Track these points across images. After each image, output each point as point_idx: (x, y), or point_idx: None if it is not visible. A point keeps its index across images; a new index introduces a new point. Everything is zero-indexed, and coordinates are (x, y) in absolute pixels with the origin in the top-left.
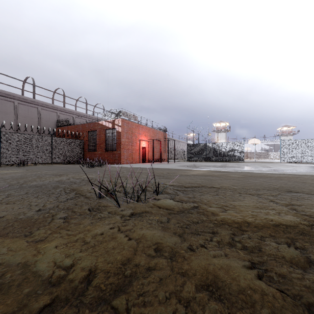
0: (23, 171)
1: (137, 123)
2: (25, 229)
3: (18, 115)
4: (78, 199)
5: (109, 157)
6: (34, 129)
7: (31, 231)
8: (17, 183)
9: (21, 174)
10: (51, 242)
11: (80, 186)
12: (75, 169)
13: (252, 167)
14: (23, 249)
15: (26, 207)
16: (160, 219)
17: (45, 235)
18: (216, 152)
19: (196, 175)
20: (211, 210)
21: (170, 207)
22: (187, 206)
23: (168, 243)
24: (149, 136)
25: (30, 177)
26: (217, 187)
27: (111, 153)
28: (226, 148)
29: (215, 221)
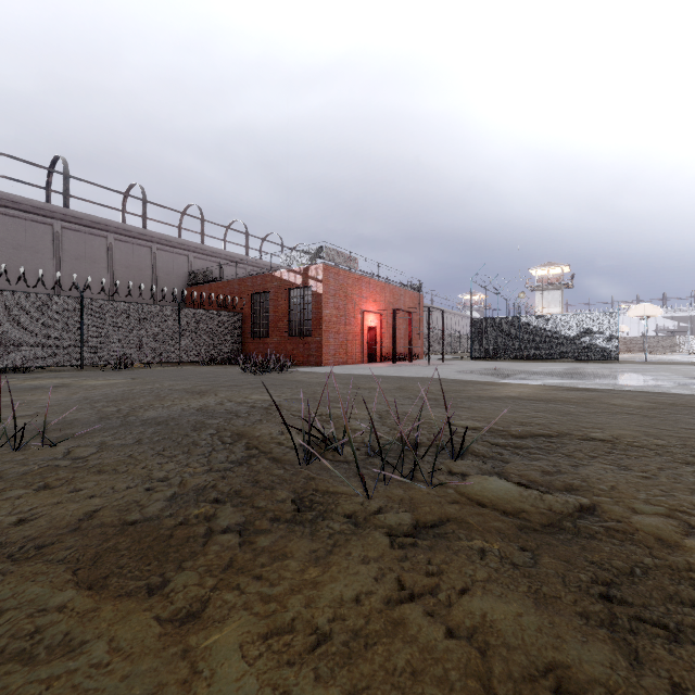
0: (126, 383)
1: (356, 274)
2: (148, 565)
3: (115, 264)
4: (258, 465)
5: (297, 351)
6: (144, 291)
7: (164, 574)
8: (118, 412)
9: (124, 390)
10: (223, 626)
11: (252, 425)
12: (228, 377)
13: (653, 376)
14: (152, 651)
15: (143, 485)
16: (507, 552)
17: (203, 594)
18: (545, 337)
19: (519, 398)
20: (646, 524)
21: (515, 507)
22: (560, 506)
23: (589, 668)
24: (384, 301)
25: (141, 397)
26: (603, 439)
27: (301, 342)
28: (572, 328)
29: (690, 574)
